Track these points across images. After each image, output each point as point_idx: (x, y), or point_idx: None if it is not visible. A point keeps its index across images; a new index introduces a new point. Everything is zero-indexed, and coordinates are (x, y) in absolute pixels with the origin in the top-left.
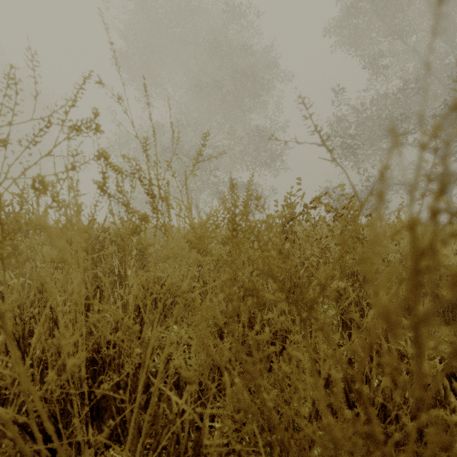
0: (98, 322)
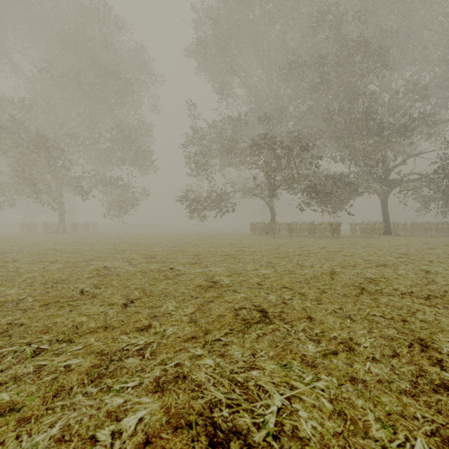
0: None
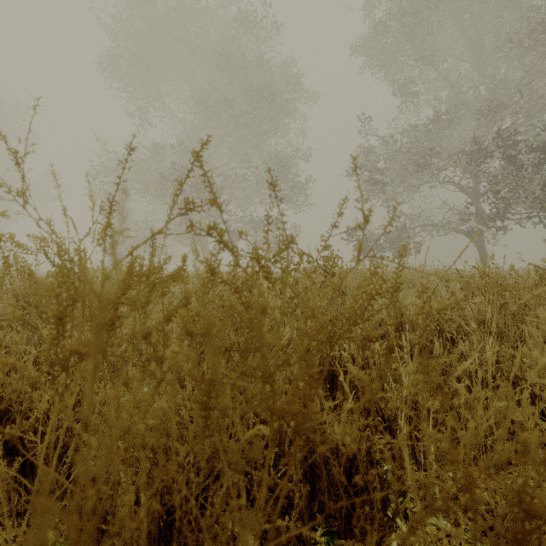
0: None
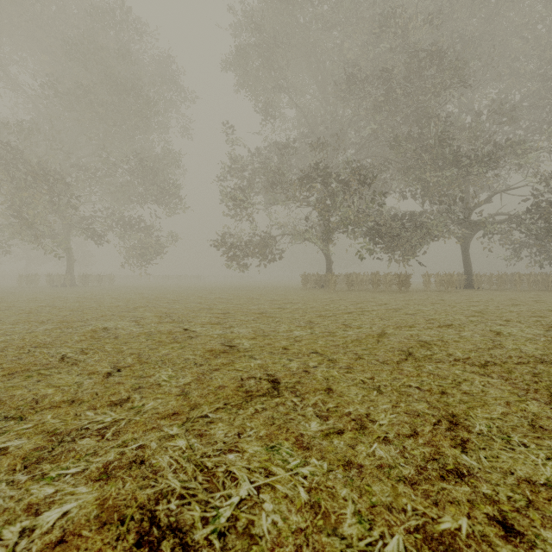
0: None
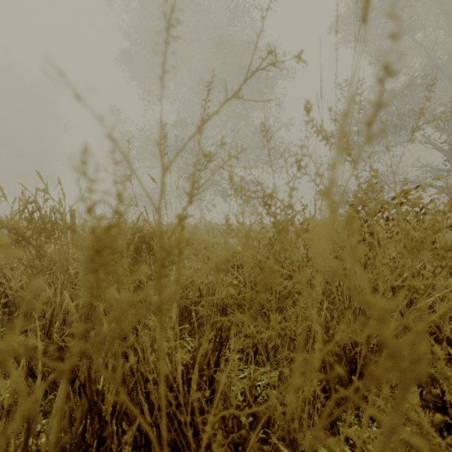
0: (172, 351)
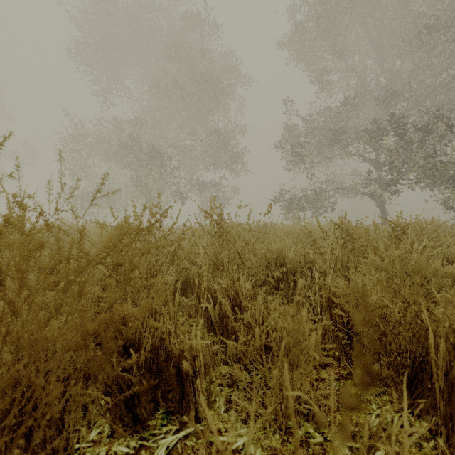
0: None
